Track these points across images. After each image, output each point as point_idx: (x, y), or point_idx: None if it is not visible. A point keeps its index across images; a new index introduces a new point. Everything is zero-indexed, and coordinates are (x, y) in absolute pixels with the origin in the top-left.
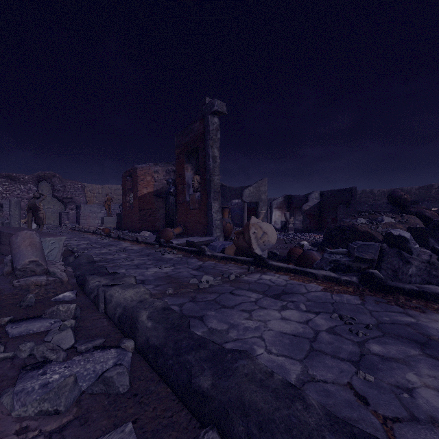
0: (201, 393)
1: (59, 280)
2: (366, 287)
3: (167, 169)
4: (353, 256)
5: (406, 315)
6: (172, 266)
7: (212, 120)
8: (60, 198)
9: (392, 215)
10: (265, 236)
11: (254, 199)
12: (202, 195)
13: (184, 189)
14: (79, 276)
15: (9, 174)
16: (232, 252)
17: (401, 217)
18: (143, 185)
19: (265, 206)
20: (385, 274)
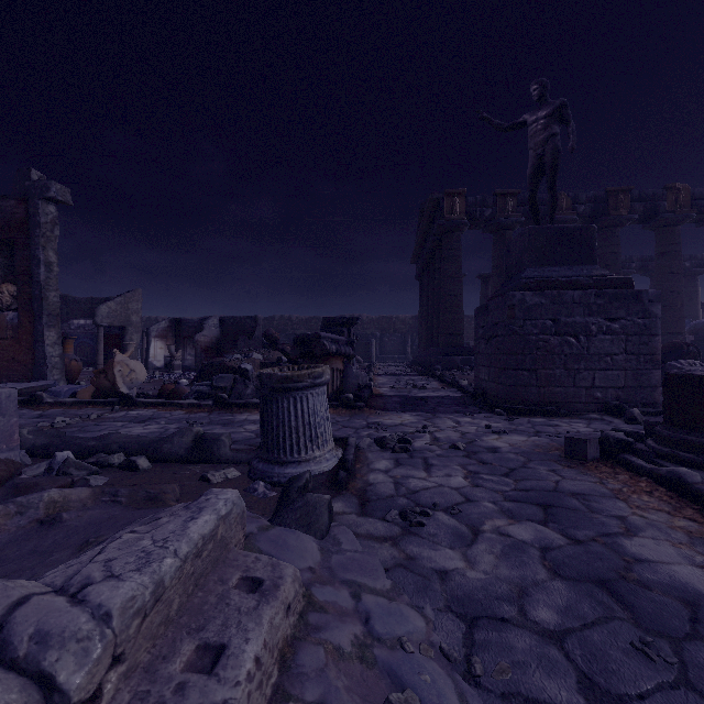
0: (91, 447)
1: None
2: (217, 406)
3: None
4: (213, 386)
5: (231, 416)
6: None
7: (46, 208)
8: None
9: (263, 352)
10: (133, 374)
11: (117, 321)
12: (23, 317)
13: None
14: None
15: None
16: (89, 395)
17: (269, 354)
18: None
19: (138, 332)
20: (234, 397)
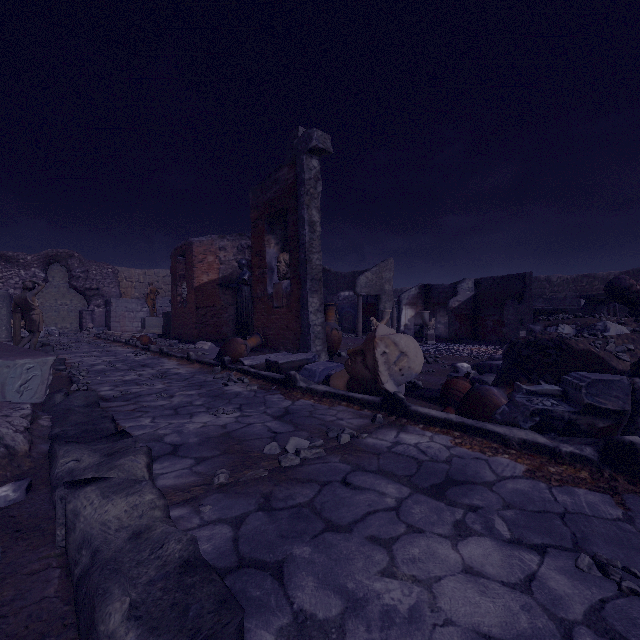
0: None
1: (5, 452)
2: (618, 470)
3: (239, 245)
4: (579, 404)
5: None
6: (237, 410)
7: (309, 163)
8: (80, 289)
9: (620, 320)
10: (403, 360)
11: (373, 290)
12: (293, 284)
13: (265, 275)
14: (58, 437)
15: (3, 253)
16: (343, 383)
17: (636, 323)
18: (202, 269)
19: (390, 301)
20: None
